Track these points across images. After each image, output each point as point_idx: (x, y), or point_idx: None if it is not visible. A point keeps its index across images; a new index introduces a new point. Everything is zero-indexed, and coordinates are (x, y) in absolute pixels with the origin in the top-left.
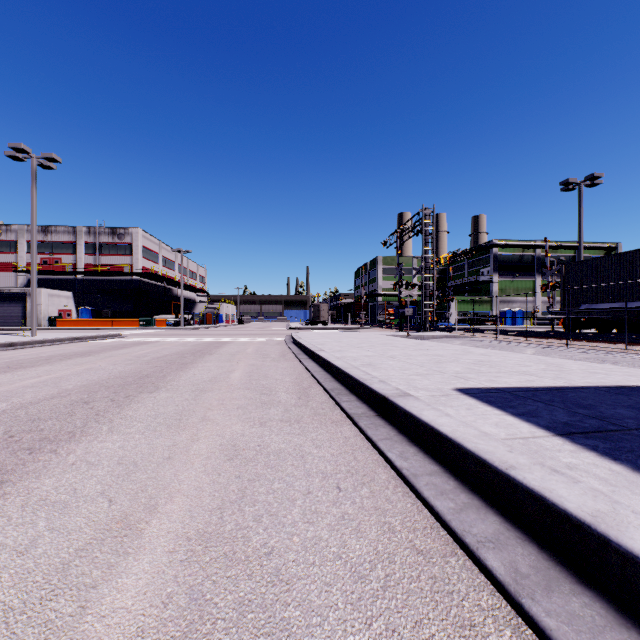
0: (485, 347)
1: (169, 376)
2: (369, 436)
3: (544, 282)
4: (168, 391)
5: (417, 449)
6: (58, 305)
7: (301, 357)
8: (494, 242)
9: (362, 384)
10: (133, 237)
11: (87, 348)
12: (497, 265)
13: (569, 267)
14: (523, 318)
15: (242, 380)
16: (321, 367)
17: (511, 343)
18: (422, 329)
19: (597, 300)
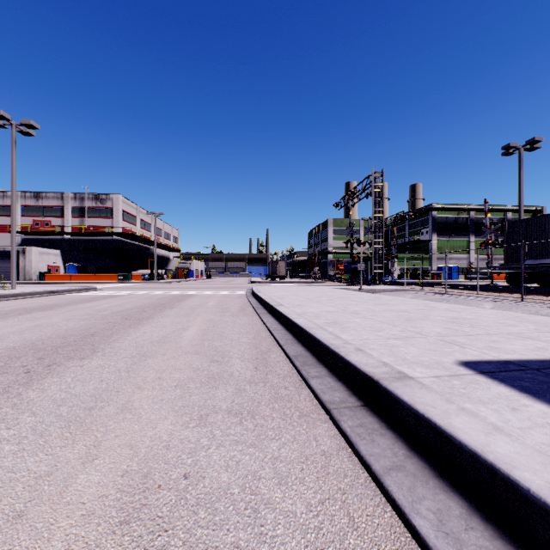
0: (439, 301)
1: (116, 335)
2: (364, 457)
3: (477, 241)
4: (103, 356)
5: (463, 504)
6: (47, 262)
7: (260, 312)
8: (432, 206)
9: (334, 353)
10: (114, 202)
11: (56, 301)
12: (435, 226)
13: (513, 225)
14: (458, 273)
15: (194, 340)
16: (281, 324)
17: (462, 297)
18: (372, 283)
19: (541, 256)
